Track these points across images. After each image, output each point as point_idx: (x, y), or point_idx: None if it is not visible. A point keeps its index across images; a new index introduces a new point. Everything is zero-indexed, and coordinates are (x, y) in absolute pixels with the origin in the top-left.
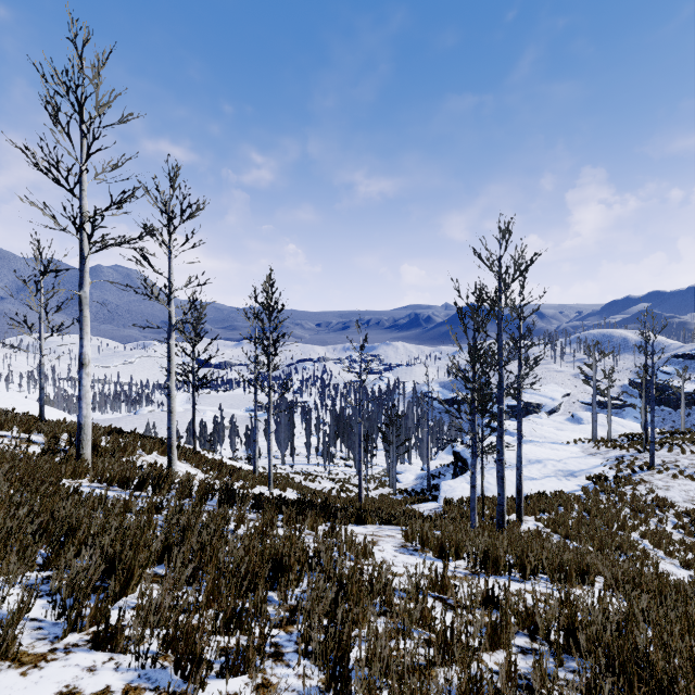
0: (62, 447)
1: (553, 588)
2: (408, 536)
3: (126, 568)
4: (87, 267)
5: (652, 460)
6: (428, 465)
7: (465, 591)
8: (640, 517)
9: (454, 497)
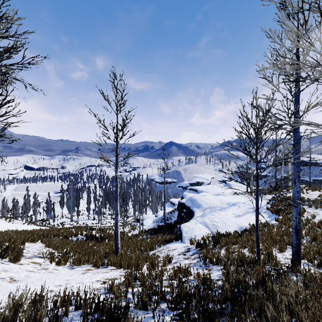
0: None
1: None
2: None
3: None
4: None
5: None
6: (164, 213)
7: None
8: None
9: (196, 237)
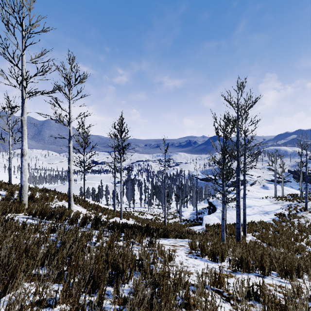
0: (15, 197)
1: (282, 281)
2: (192, 247)
3: (9, 274)
4: (25, 105)
5: (306, 206)
6: (196, 208)
7: (232, 285)
8: (303, 234)
9: (210, 223)
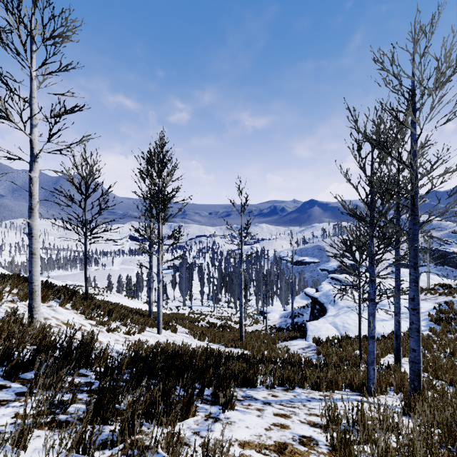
0: None
1: None
2: None
3: None
4: None
5: None
6: (292, 308)
7: None
8: None
9: (321, 336)
